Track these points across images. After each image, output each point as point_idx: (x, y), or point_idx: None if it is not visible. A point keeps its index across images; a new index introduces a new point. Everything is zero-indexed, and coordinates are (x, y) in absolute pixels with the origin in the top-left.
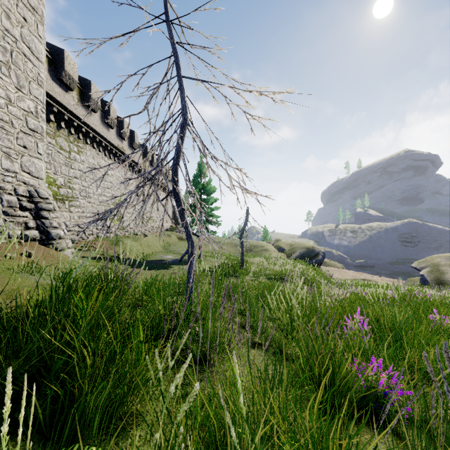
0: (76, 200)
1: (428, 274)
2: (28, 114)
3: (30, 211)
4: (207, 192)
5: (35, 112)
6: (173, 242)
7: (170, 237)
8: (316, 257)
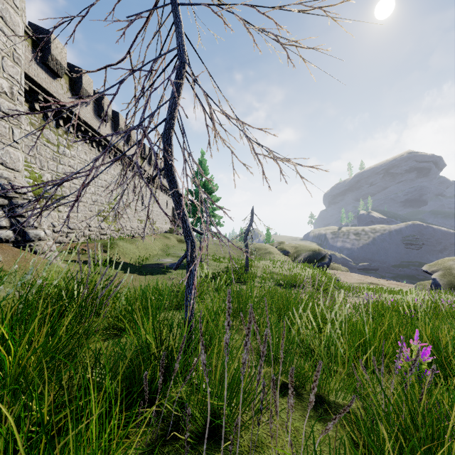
0: (66, 198)
1: (440, 278)
2: (1, 95)
3: (3, 208)
4: (209, 190)
5: (10, 93)
6: (172, 244)
7: (169, 239)
8: (323, 260)
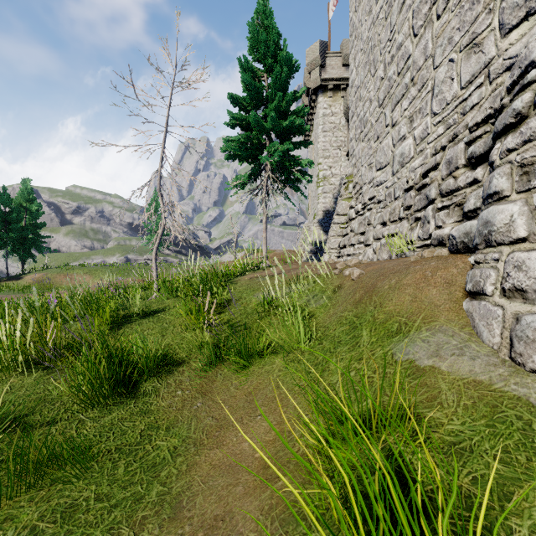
0: None
1: None
2: None
3: None
4: None
5: None
6: None
7: None
8: None
